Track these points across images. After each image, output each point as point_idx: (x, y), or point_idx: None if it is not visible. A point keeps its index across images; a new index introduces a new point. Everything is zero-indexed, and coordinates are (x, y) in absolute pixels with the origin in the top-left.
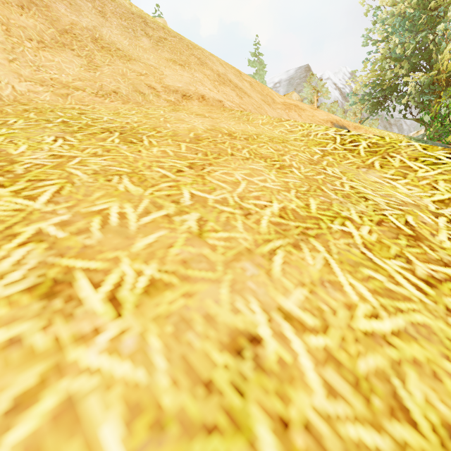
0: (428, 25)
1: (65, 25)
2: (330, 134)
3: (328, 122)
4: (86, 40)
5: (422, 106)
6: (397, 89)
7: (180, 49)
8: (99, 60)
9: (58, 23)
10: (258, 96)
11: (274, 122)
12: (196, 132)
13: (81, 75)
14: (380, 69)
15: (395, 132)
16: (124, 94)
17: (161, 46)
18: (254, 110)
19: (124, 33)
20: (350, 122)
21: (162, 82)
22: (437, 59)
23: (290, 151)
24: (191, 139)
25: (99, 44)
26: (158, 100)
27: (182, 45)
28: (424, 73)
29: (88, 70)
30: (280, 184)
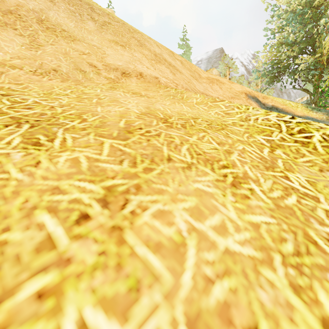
0: (313, 19)
1: (10, 6)
2: (272, 119)
3: (243, 94)
4: (31, 21)
5: (307, 79)
6: (288, 66)
7: (122, 32)
8: (43, 39)
9: (2, 4)
10: (188, 73)
11: (208, 102)
12: (128, 119)
13: (21, 54)
14: (277, 52)
15: (285, 98)
16: (64, 72)
17: (105, 29)
18: (185, 84)
19: (71, 16)
20: (259, 93)
21: (103, 60)
22: (320, 45)
23: (235, 143)
24: (120, 130)
25: (44, 25)
26: (98, 77)
27: (124, 29)
28: (309, 55)
29: (29, 49)
30: (250, 235)
